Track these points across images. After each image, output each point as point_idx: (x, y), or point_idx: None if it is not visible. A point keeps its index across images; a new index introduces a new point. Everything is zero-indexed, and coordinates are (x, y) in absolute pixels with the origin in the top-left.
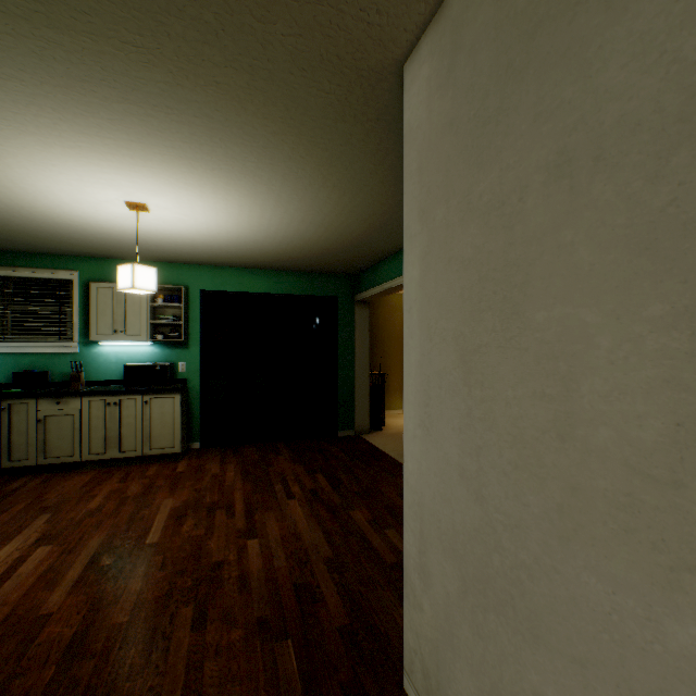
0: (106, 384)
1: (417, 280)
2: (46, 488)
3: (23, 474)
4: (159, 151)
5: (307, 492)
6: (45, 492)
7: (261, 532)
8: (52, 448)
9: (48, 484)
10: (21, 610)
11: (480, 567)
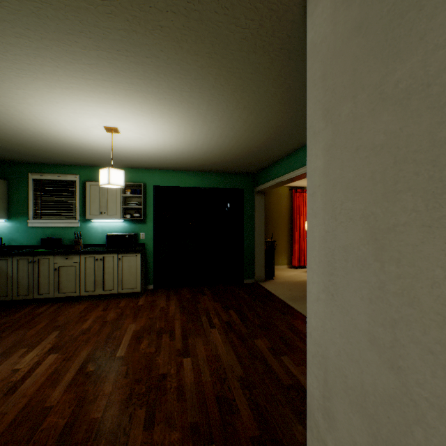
0: (95, 246)
1: (320, 168)
2: (58, 313)
3: (46, 303)
4: (123, 87)
5: (223, 323)
6: (57, 315)
7: (192, 352)
8: (63, 287)
9: (60, 310)
10: (33, 402)
11: (395, 432)
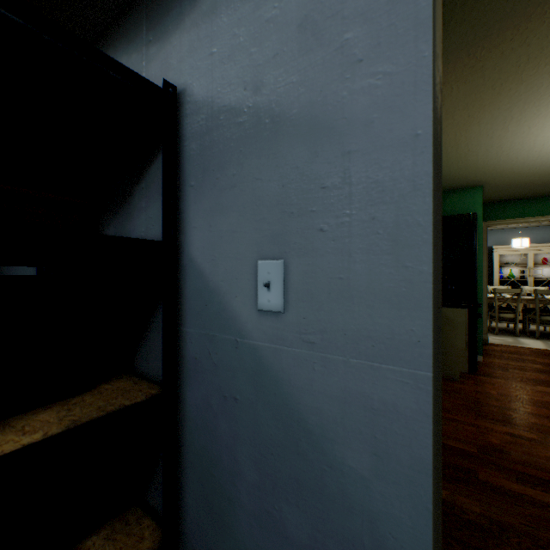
0: None
1: None
2: None
3: None
4: None
5: None
6: None
7: None
8: None
9: None
10: None
11: None
